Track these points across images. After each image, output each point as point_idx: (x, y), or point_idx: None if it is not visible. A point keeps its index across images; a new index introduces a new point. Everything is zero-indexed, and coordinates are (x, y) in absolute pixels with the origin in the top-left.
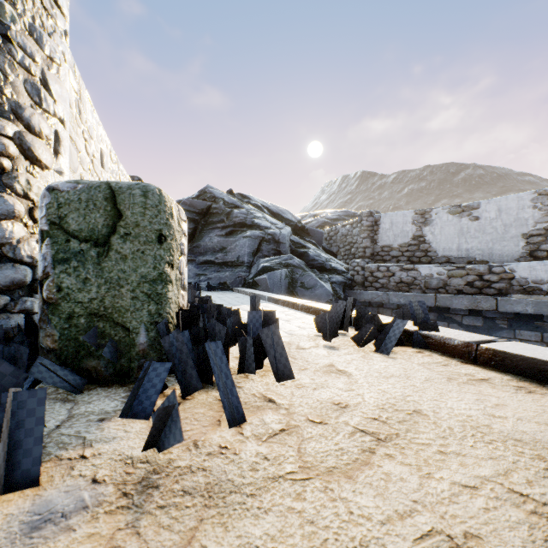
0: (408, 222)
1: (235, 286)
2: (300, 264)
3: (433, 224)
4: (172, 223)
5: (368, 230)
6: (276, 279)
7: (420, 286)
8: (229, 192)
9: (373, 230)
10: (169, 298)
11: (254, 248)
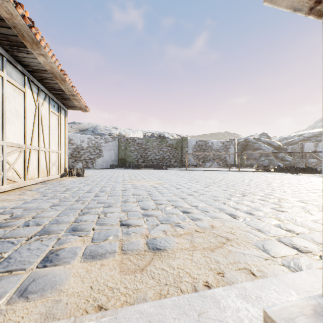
0: (312, 146)
1: (254, 164)
2: (272, 159)
3: (319, 147)
4: (244, 158)
5: (300, 148)
6: (264, 163)
7: (310, 165)
8: (253, 138)
9: (302, 148)
10: (244, 163)
11: (260, 155)
